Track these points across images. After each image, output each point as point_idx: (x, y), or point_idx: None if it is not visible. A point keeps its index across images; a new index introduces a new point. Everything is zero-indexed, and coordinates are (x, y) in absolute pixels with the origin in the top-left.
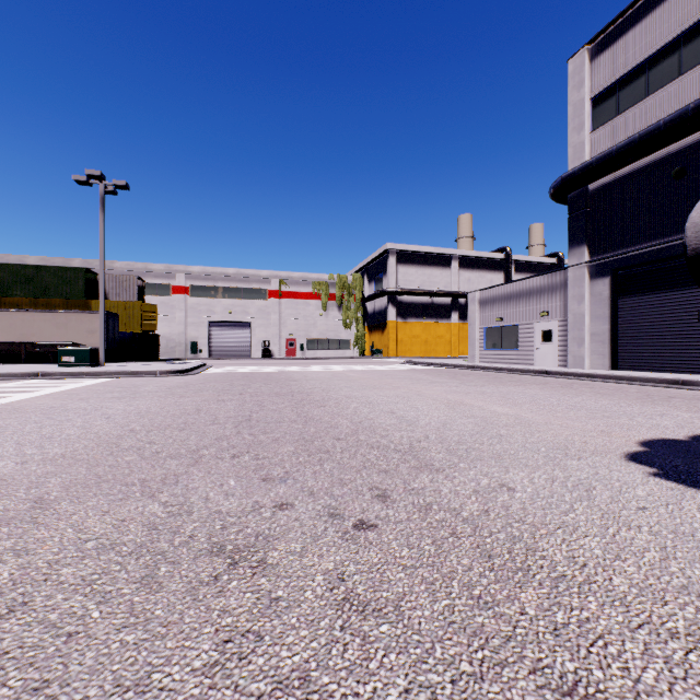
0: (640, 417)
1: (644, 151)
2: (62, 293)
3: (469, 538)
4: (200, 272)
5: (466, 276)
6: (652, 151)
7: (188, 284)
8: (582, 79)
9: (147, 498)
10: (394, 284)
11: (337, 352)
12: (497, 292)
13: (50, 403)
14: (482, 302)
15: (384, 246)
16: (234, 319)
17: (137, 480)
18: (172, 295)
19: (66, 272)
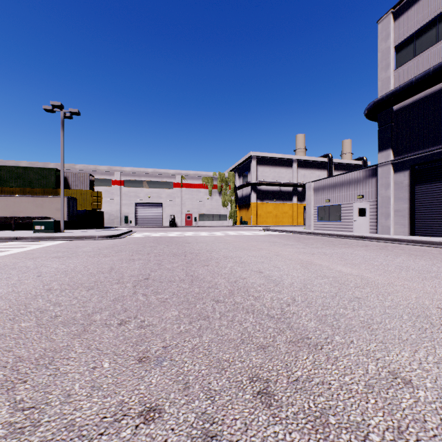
0: None
1: (437, 80)
2: (41, 185)
3: None
4: (130, 171)
5: (302, 173)
6: None
7: (122, 179)
8: (388, 33)
9: (3, 392)
10: (255, 178)
11: (218, 223)
12: (326, 182)
13: (7, 261)
14: (316, 189)
15: (249, 154)
16: (152, 201)
17: (12, 359)
18: (112, 186)
19: (43, 171)
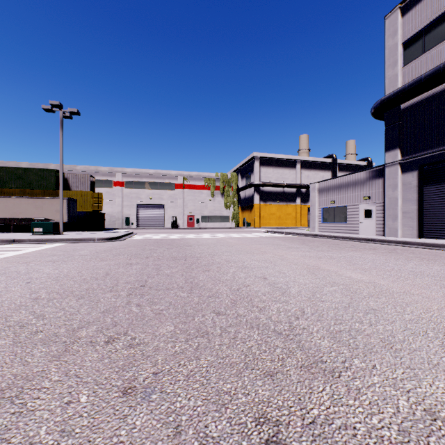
0: None
1: None
2: (41, 186)
3: None
4: (131, 172)
5: (306, 173)
6: None
7: (124, 180)
8: (396, 29)
9: None
10: (258, 179)
11: (220, 224)
12: (331, 183)
13: None
14: (320, 190)
15: (251, 154)
16: (153, 203)
17: None
18: (113, 187)
19: (43, 172)
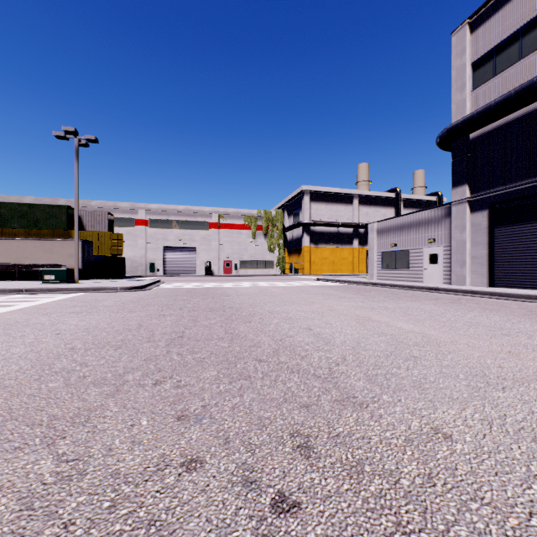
0: (536, 335)
1: (519, 104)
2: (49, 225)
3: (421, 536)
4: (157, 209)
5: (365, 211)
6: (526, 104)
7: (148, 218)
8: (464, 47)
9: (44, 447)
10: (308, 218)
11: (263, 271)
12: (391, 223)
13: (18, 317)
14: (380, 231)
15: (300, 188)
16: (183, 245)
17: (46, 417)
18: (135, 227)
19: (52, 209)
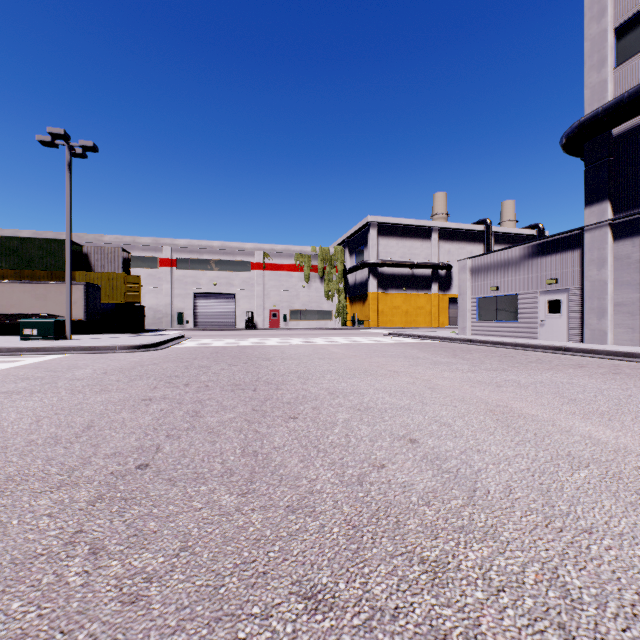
0: None
1: None
2: (47, 265)
3: None
4: (186, 245)
5: (446, 247)
6: None
7: (175, 257)
8: (603, 7)
9: None
10: (375, 256)
11: (319, 323)
12: (491, 259)
13: None
14: (474, 270)
15: (365, 219)
16: (219, 291)
17: None
18: (159, 268)
19: (50, 244)
